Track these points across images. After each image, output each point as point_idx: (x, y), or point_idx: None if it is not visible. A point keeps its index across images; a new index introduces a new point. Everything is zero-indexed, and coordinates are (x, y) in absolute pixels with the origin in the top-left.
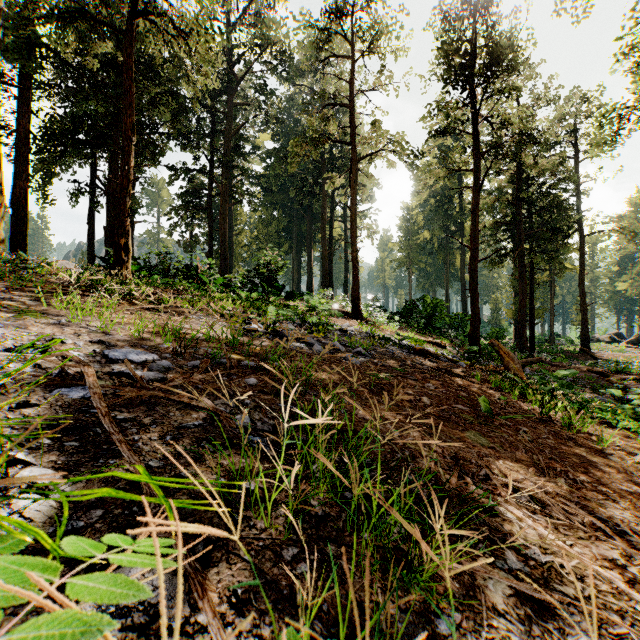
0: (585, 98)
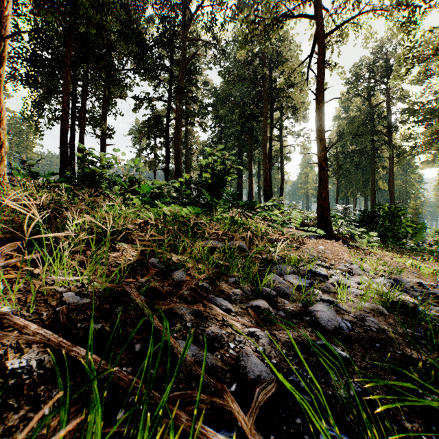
0: None
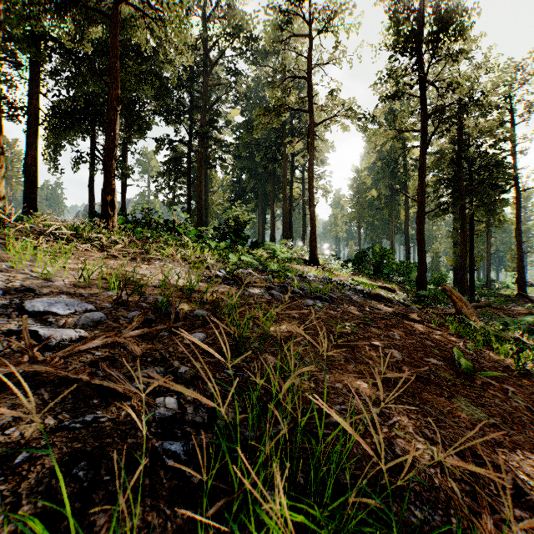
0: (521, 66)
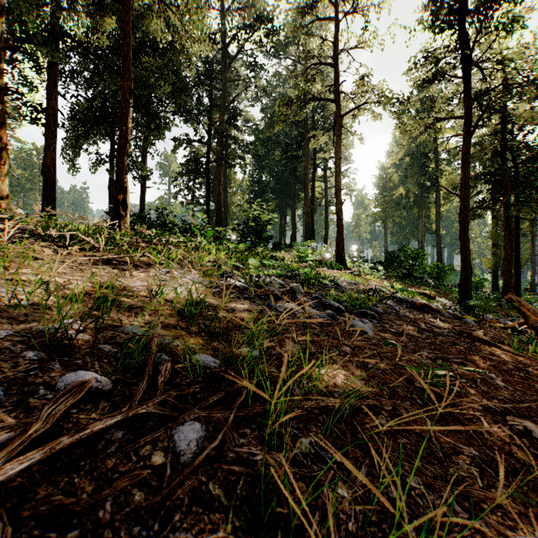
0: None
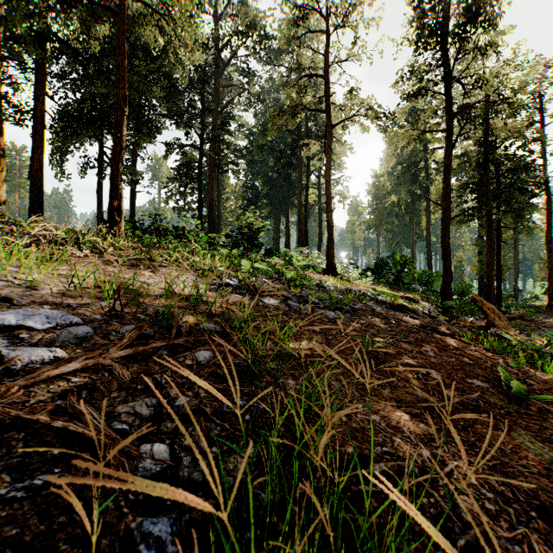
0: (552, 63)
